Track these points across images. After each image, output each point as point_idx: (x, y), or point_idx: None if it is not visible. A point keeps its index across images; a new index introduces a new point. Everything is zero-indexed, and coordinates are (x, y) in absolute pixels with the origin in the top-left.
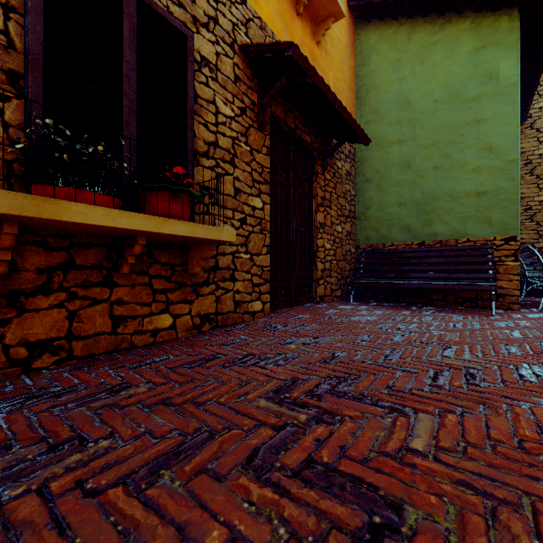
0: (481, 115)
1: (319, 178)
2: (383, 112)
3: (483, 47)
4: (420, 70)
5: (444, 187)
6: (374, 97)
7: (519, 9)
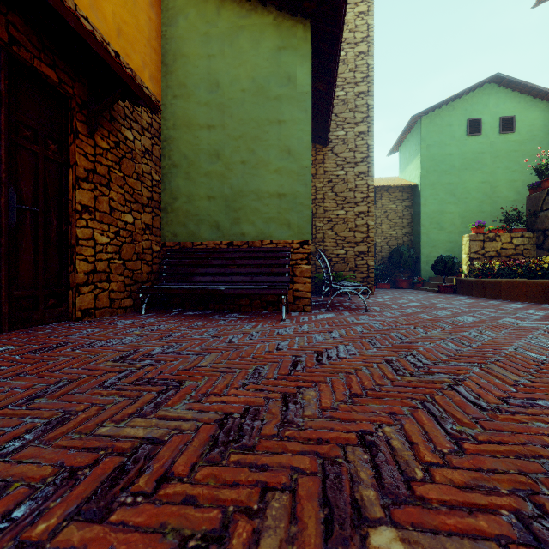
0: (282, 116)
1: (81, 140)
2: (191, 88)
3: (283, 48)
4: (229, 53)
5: (251, 184)
6: (182, 67)
7: (311, 22)
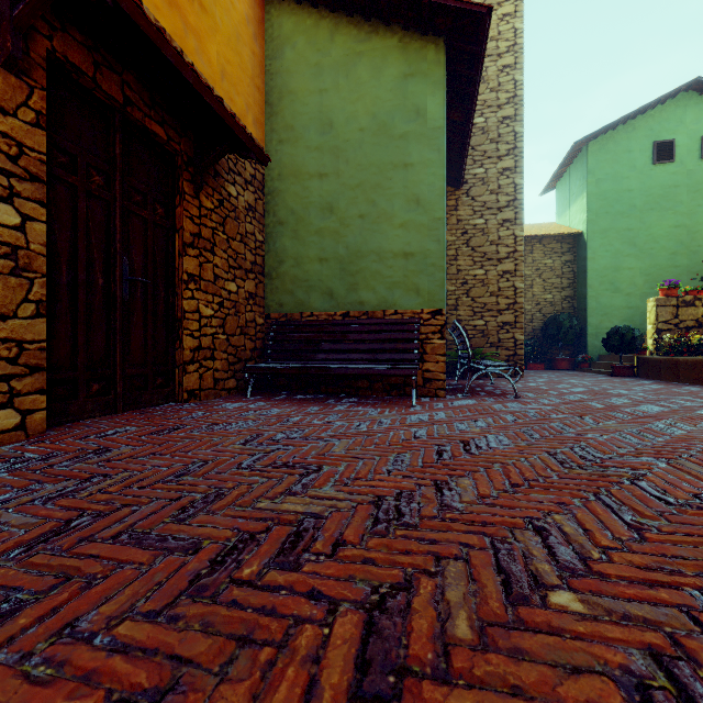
0: (409, 159)
1: (187, 202)
2: (300, 130)
3: (411, 76)
4: (344, 85)
5: (371, 242)
6: (289, 107)
7: (445, 41)
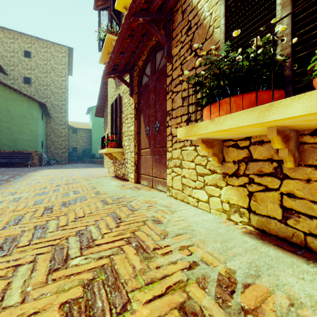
0: (30, 122)
1: None
2: (0, 111)
3: (30, 107)
4: (13, 104)
5: (20, 137)
6: None
7: (38, 103)
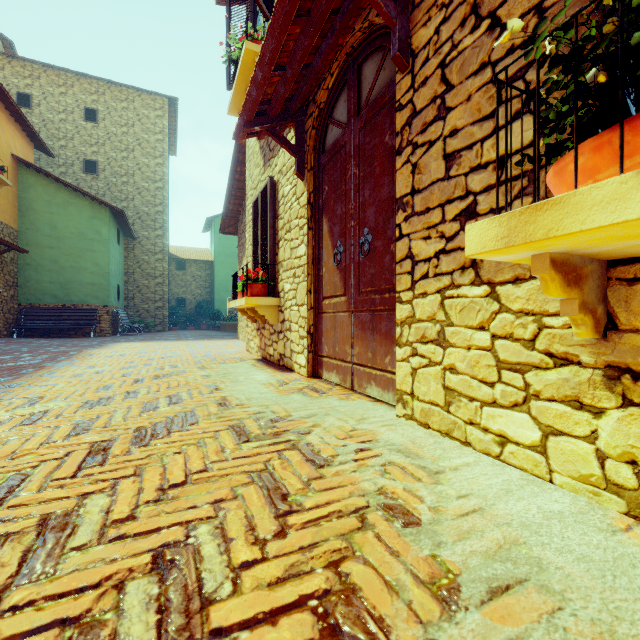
0: (94, 248)
1: None
2: (39, 227)
3: (95, 218)
4: (63, 213)
5: (76, 278)
6: (33, 215)
7: (110, 209)
